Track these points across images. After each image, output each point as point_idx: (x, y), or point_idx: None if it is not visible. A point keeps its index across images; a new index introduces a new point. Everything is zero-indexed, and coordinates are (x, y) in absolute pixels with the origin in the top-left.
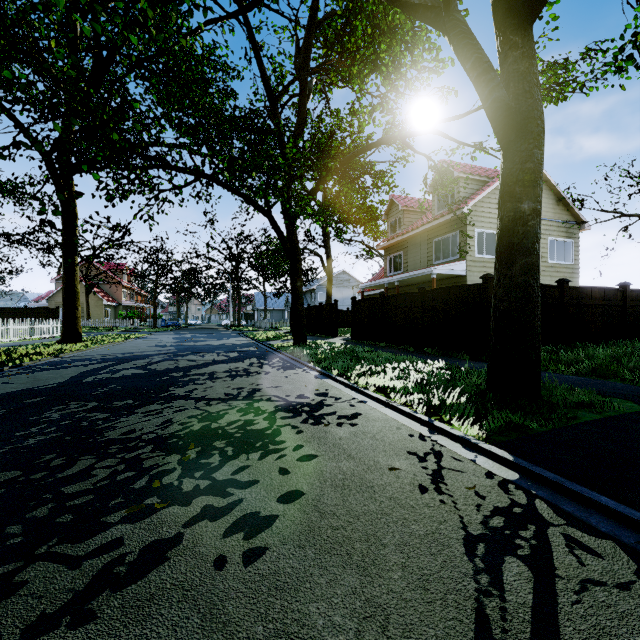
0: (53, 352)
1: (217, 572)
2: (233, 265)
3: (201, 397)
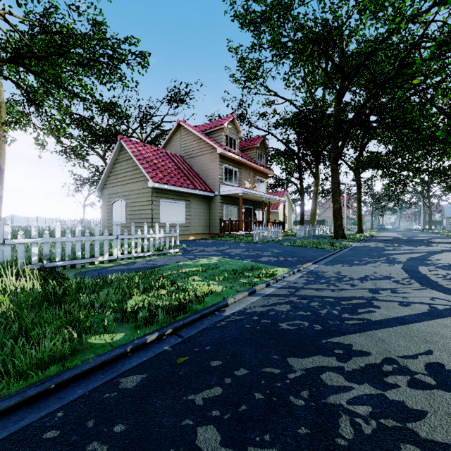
0: (368, 235)
1: (450, 245)
2: (424, 189)
3: (436, 241)
